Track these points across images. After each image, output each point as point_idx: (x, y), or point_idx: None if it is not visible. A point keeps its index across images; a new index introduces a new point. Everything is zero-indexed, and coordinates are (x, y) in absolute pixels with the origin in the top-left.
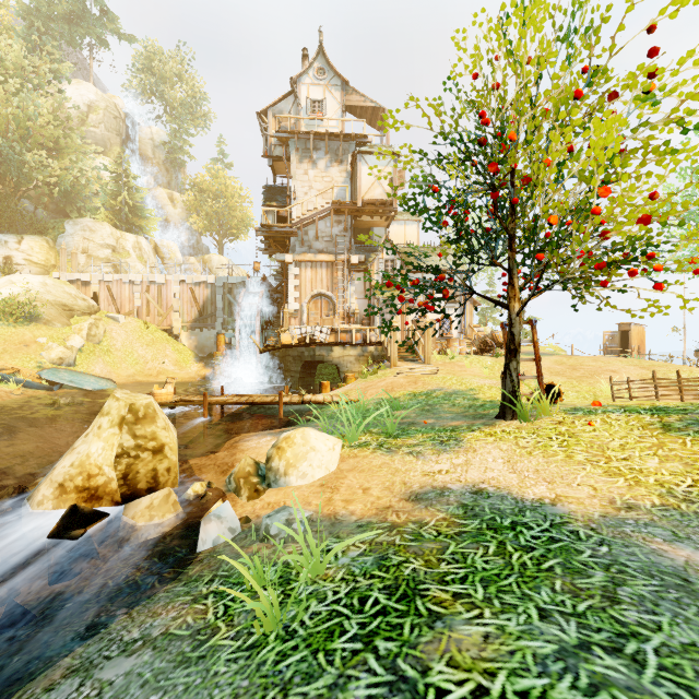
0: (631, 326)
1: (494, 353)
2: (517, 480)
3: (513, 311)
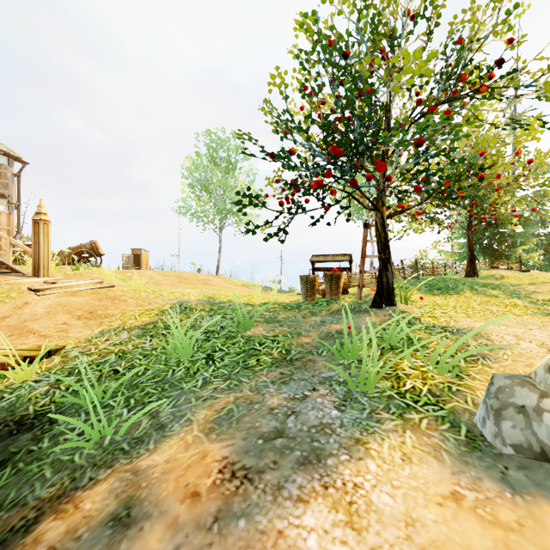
0: (143, 251)
1: (96, 265)
2: (548, 331)
3: (385, 214)
